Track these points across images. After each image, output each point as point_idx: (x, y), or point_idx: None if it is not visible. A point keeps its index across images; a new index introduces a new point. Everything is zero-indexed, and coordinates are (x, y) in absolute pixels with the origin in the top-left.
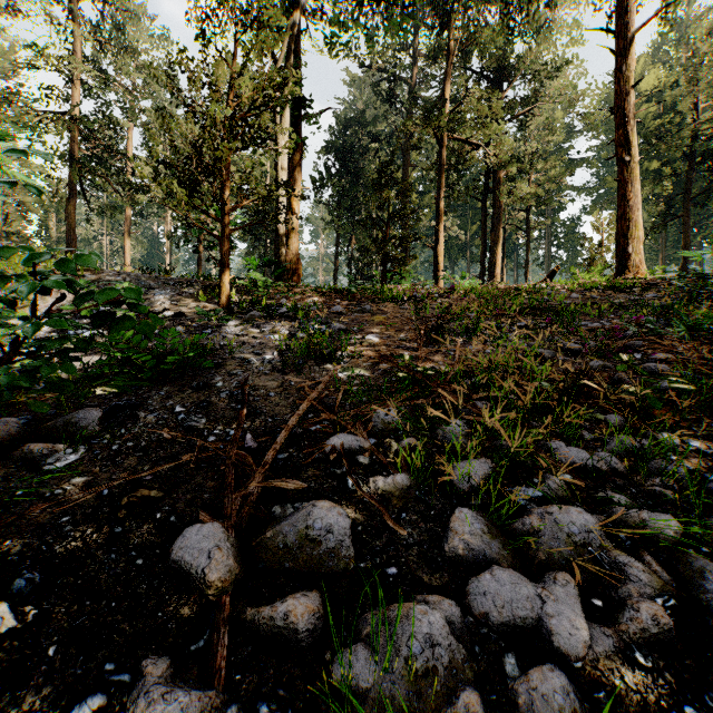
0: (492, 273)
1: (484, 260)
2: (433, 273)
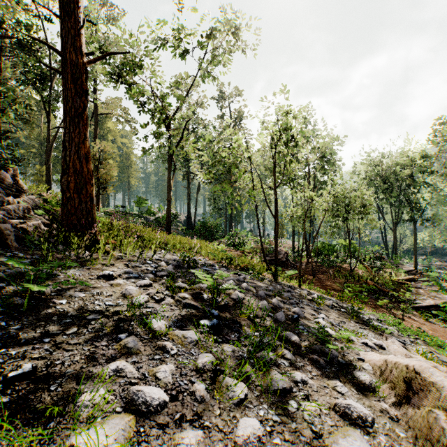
0: None
1: None
2: None
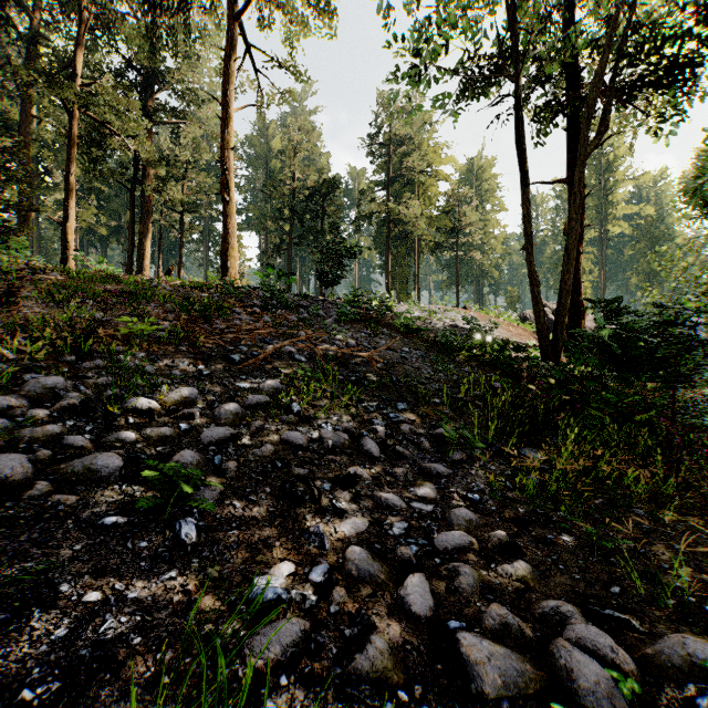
0: (141, 264)
1: (132, 249)
2: (62, 251)
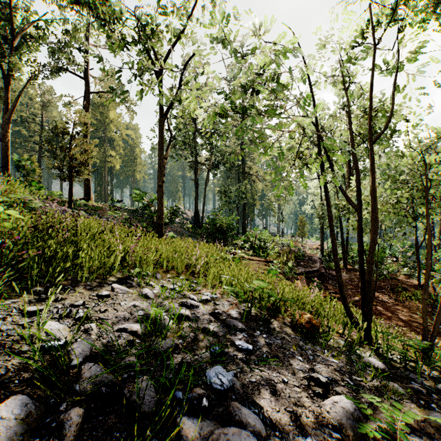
0: None
1: None
2: None
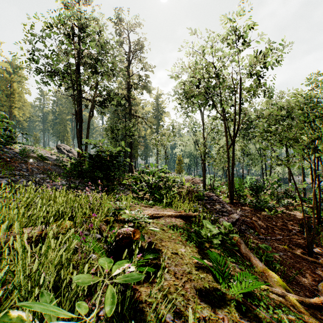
0: None
1: None
2: None
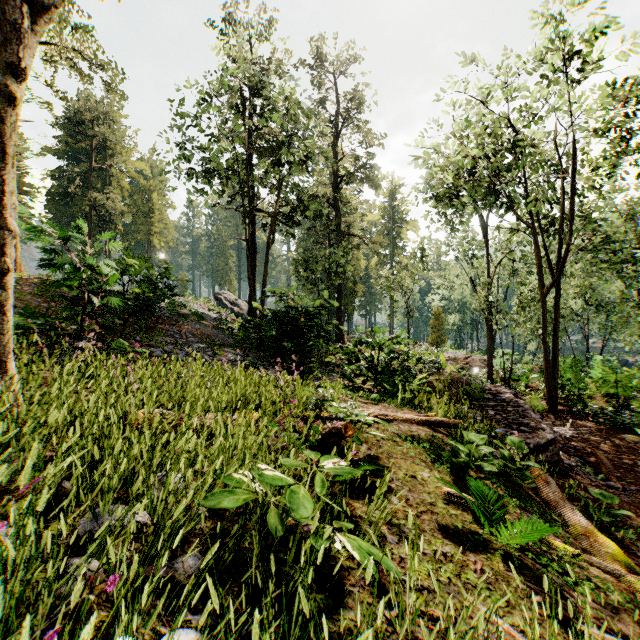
0: None
1: None
2: None
